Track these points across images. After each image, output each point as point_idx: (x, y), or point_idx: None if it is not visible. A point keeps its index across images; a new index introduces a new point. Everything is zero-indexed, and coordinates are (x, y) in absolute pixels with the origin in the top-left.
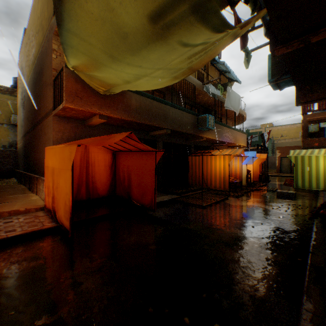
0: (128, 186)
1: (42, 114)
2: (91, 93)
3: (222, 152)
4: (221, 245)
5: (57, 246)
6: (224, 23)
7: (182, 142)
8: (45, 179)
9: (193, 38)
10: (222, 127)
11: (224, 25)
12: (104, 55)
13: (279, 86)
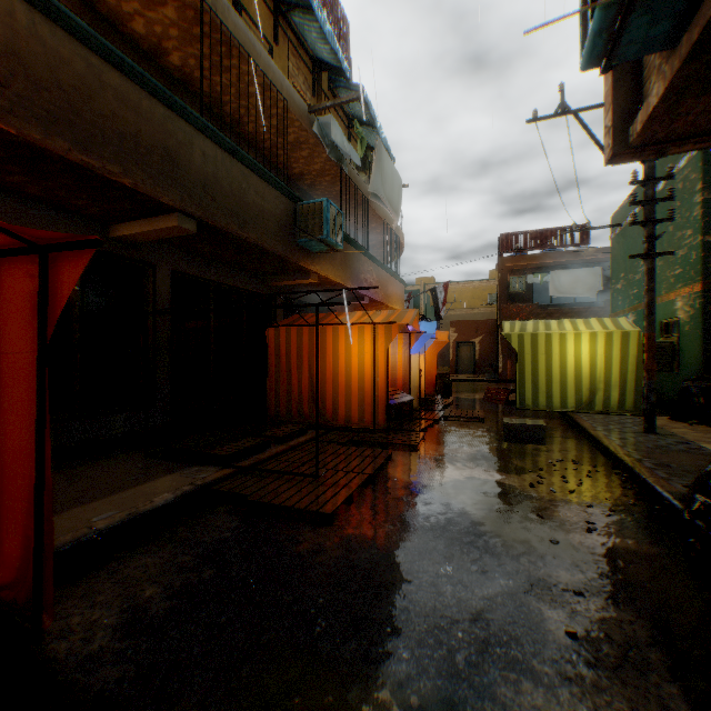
0: None
1: None
2: None
3: (365, 318)
4: None
5: None
6: None
7: (246, 285)
8: None
9: None
10: (358, 254)
11: None
12: None
13: (618, 40)
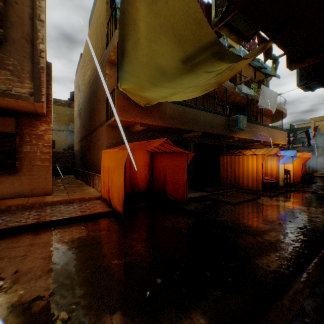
0: (163, 182)
1: (96, 124)
2: (134, 107)
3: (255, 152)
4: (244, 234)
5: (114, 224)
6: (238, 58)
7: (213, 143)
8: (99, 175)
9: (215, 68)
10: (256, 125)
11: (239, 59)
12: (148, 83)
13: (309, 88)
